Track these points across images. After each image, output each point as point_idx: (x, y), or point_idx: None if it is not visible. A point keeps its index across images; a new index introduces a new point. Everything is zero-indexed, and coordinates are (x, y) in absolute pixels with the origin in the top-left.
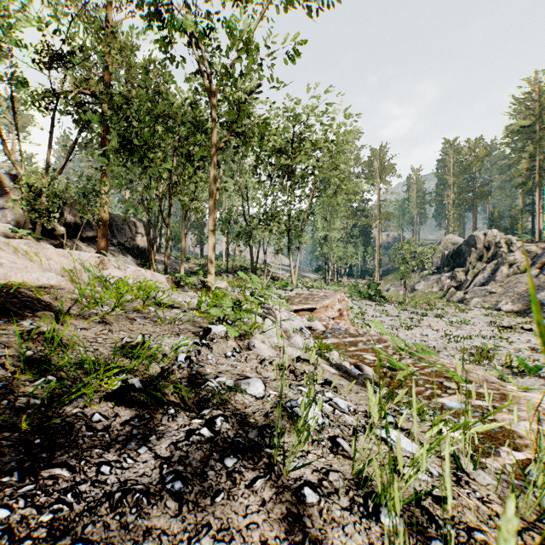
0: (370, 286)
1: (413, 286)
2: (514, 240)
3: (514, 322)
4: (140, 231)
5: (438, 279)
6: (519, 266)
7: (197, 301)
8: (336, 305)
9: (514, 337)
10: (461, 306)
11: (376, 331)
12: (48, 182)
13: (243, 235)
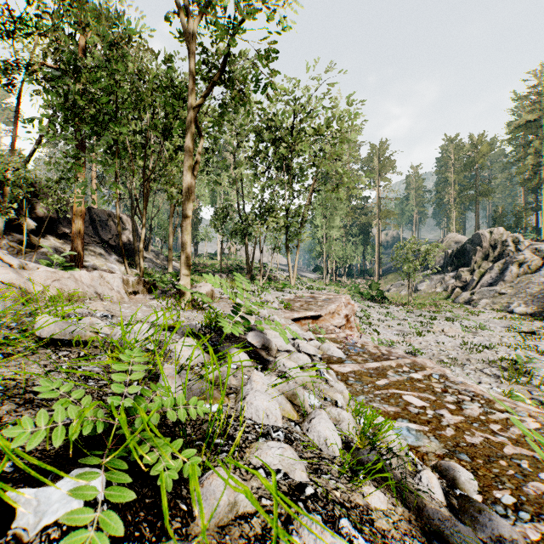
0: (372, 286)
1: (415, 286)
2: (522, 238)
3: (533, 326)
4: (127, 227)
5: (441, 279)
6: (530, 266)
7: (124, 328)
8: (343, 310)
9: (541, 345)
10: (469, 307)
11: (386, 338)
12: (4, 166)
13: (237, 232)
